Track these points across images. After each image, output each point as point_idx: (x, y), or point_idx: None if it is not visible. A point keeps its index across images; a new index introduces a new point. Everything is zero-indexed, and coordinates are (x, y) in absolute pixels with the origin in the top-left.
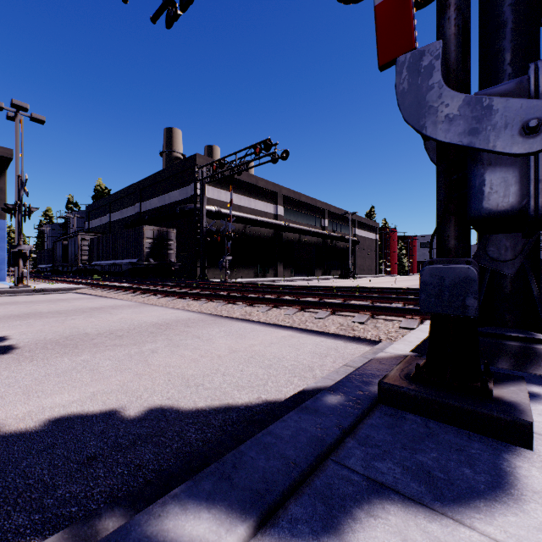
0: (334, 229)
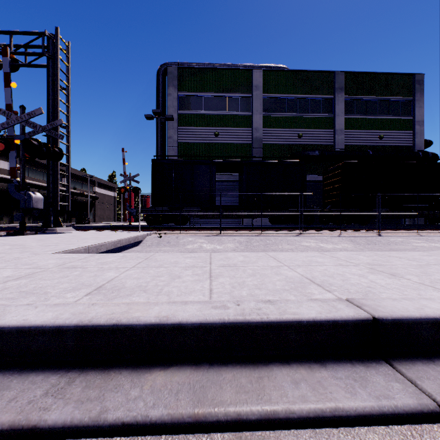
0: (76, 187)
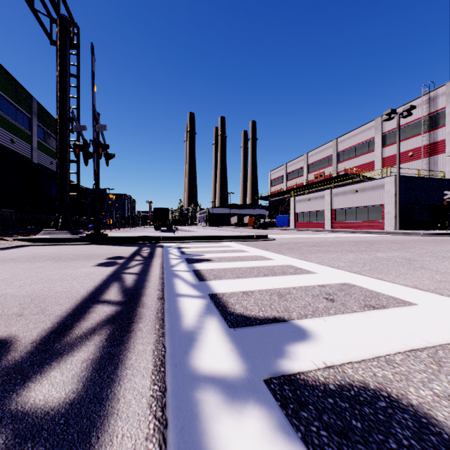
0: None
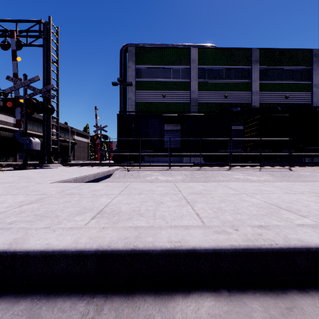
0: (61, 135)
